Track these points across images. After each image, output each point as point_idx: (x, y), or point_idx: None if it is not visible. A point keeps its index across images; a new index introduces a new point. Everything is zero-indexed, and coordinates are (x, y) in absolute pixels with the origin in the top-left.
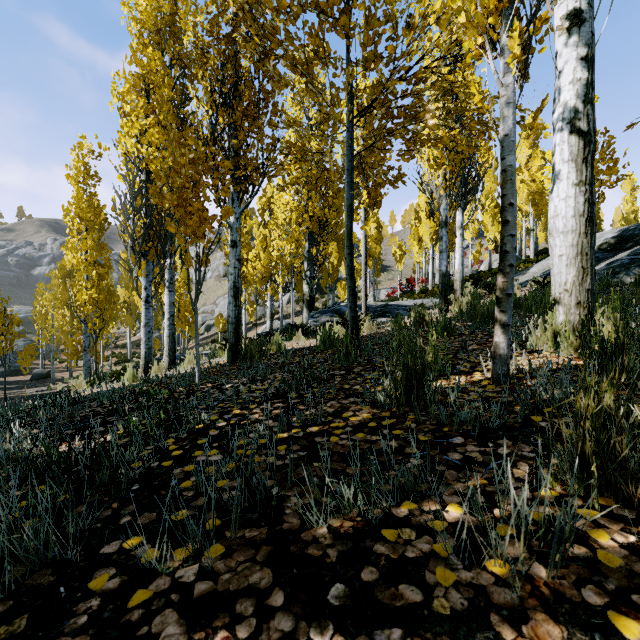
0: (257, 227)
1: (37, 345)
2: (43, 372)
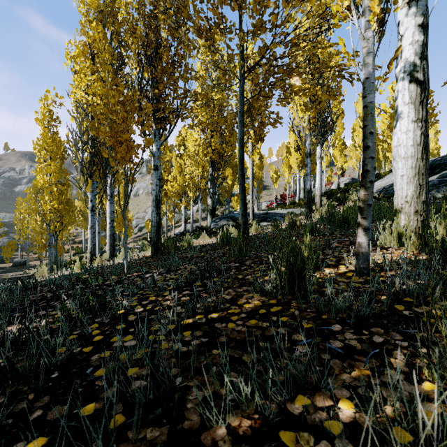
0: (175, 158)
1: (17, 241)
2: (21, 261)
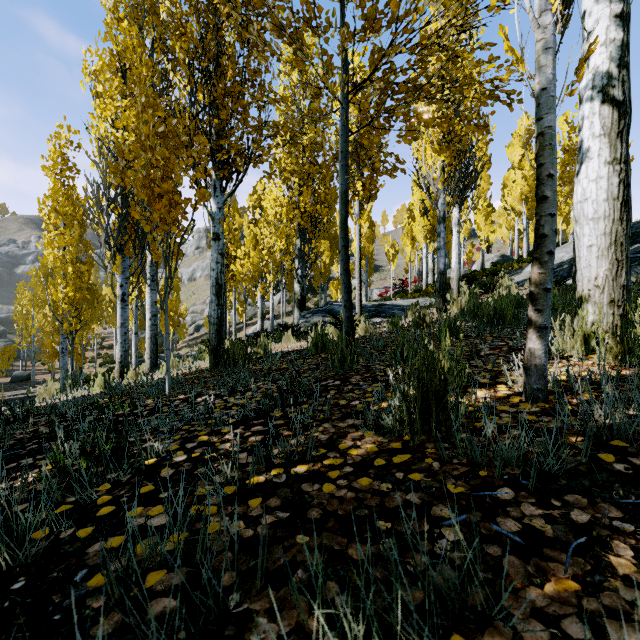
0: (247, 225)
1: (17, 346)
2: (23, 374)
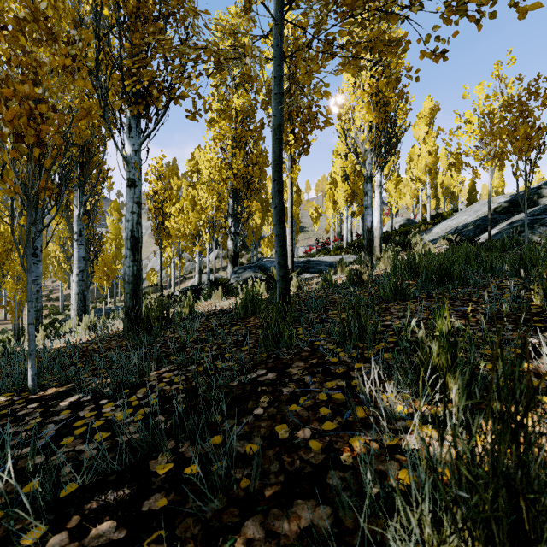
0: (186, 188)
1: None
2: None
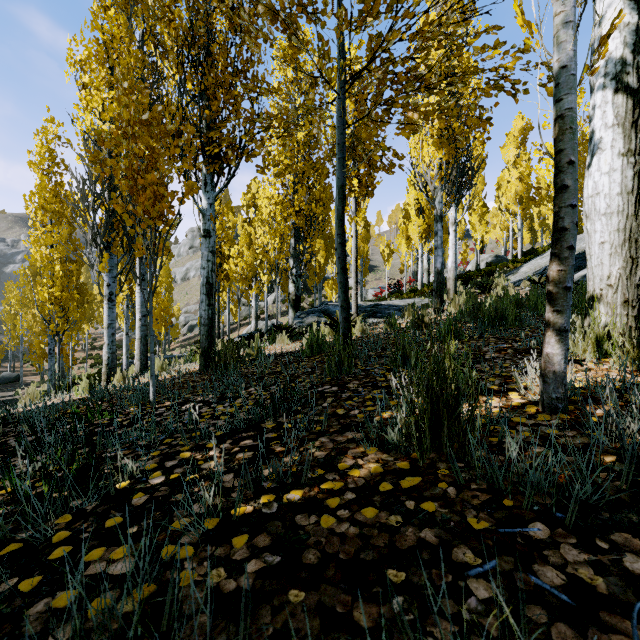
0: (241, 224)
1: (5, 347)
2: (11, 376)
